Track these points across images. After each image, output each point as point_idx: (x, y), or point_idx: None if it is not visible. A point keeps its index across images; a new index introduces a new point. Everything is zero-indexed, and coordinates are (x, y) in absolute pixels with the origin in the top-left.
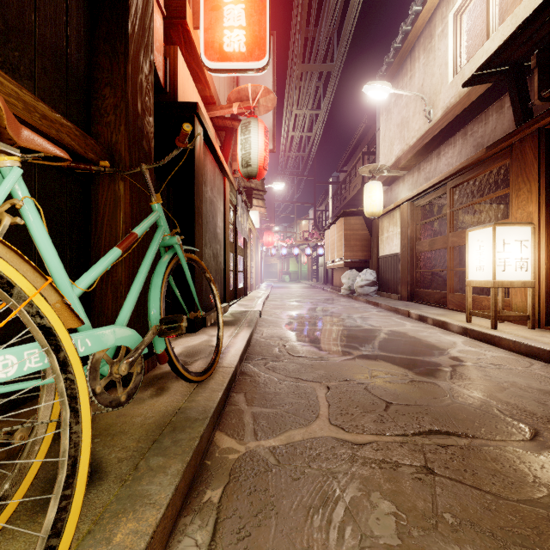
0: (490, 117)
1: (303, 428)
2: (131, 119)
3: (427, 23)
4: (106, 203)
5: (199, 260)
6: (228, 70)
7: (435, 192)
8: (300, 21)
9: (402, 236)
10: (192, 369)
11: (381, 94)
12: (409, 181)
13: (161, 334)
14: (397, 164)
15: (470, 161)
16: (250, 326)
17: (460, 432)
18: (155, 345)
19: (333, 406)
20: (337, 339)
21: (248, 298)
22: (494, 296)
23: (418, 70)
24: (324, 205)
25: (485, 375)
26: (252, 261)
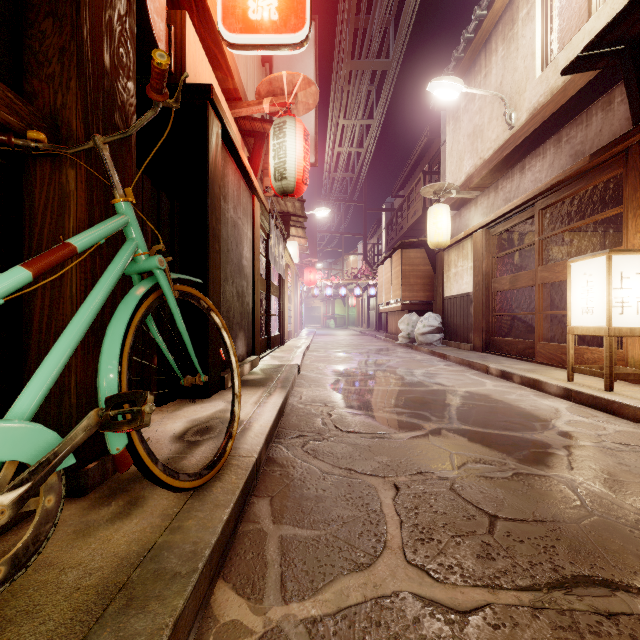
0: (593, 117)
1: (363, 572)
2: (90, 73)
3: (507, 6)
4: (46, 203)
5: (203, 297)
6: (254, 46)
7: (518, 216)
8: (348, 6)
9: (475, 272)
10: (191, 460)
11: (450, 94)
12: (483, 204)
13: (104, 427)
14: (468, 183)
15: (568, 174)
16: (284, 387)
17: (625, 581)
18: (107, 440)
19: (406, 523)
20: (399, 404)
21: (285, 348)
22: (609, 348)
23: (495, 66)
24: (376, 238)
25: (620, 462)
26: (290, 303)
